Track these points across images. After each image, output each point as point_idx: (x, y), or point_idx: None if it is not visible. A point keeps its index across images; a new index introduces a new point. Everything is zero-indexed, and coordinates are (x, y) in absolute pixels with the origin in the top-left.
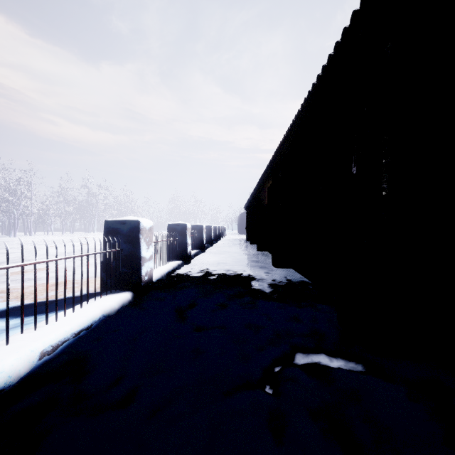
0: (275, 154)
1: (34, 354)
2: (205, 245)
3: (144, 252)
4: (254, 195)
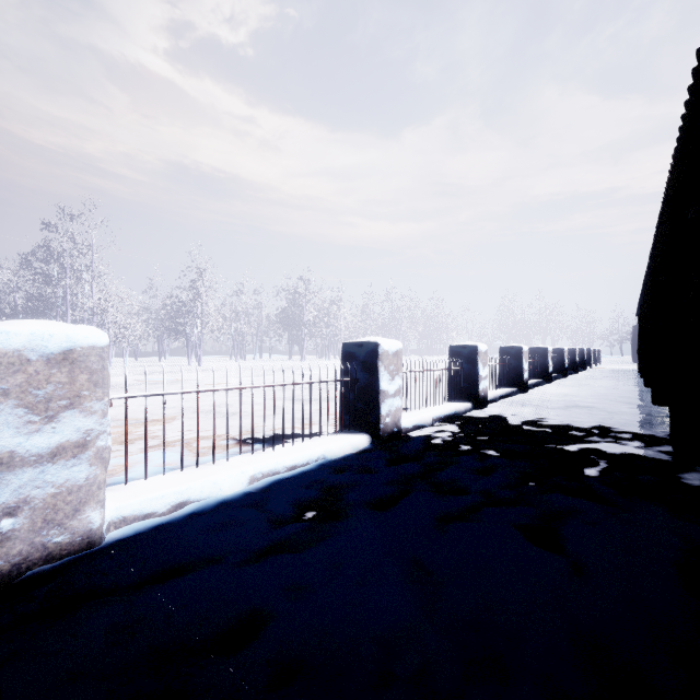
0: (653, 251)
1: (431, 417)
2: (550, 374)
3: (481, 371)
4: None
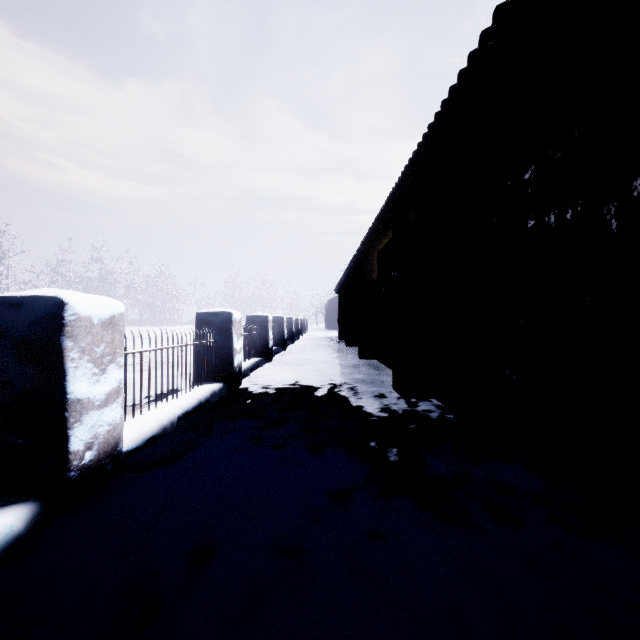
0: (401, 180)
1: None
2: (271, 350)
3: (83, 384)
4: (352, 267)
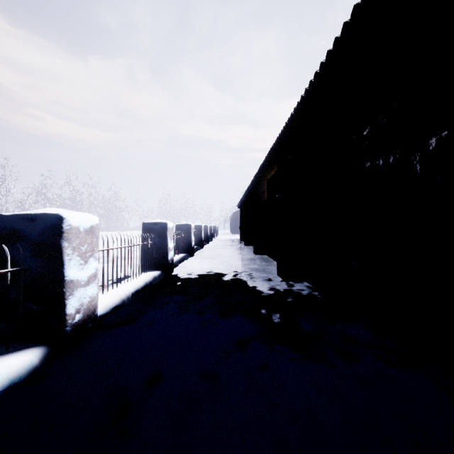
0: (283, 132)
1: None
2: (193, 248)
3: (74, 270)
4: (249, 190)
